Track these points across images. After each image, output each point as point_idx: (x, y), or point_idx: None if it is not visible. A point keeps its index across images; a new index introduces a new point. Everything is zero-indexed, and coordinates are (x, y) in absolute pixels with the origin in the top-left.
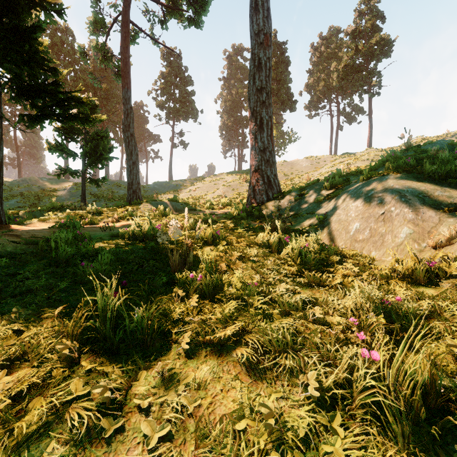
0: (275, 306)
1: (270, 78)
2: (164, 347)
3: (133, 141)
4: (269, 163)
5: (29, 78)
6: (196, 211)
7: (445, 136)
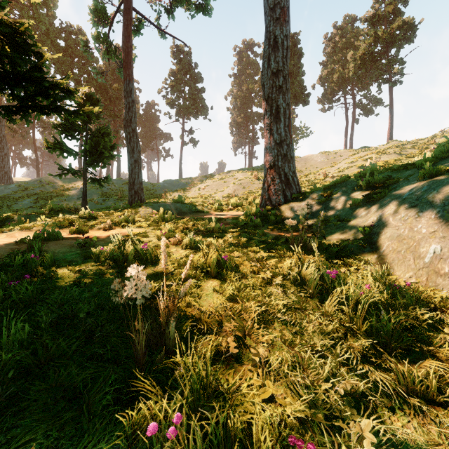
0: None
1: (287, 60)
2: None
3: (135, 137)
4: (287, 159)
5: (11, 65)
6: (202, 214)
7: None
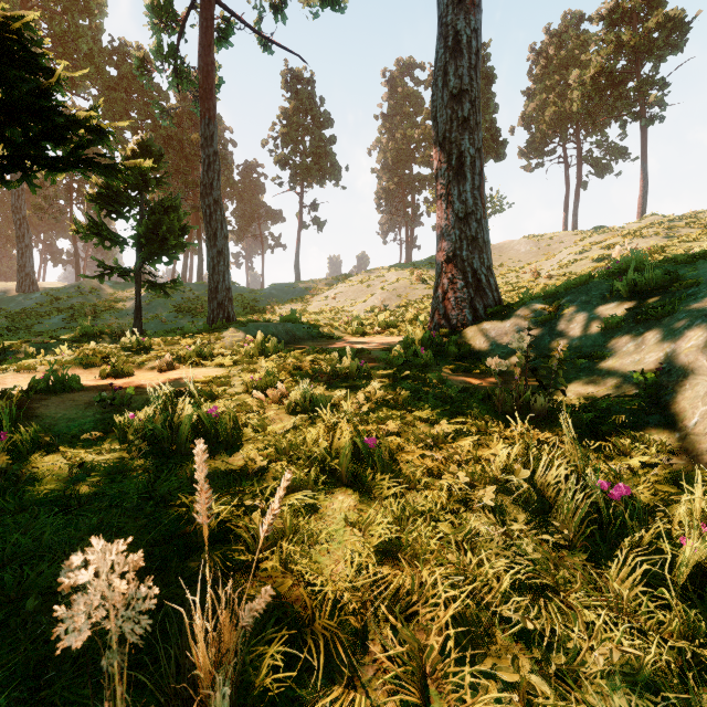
0: None
1: (478, 72)
2: None
3: (219, 212)
4: (477, 245)
5: (4, 90)
6: (330, 340)
7: None
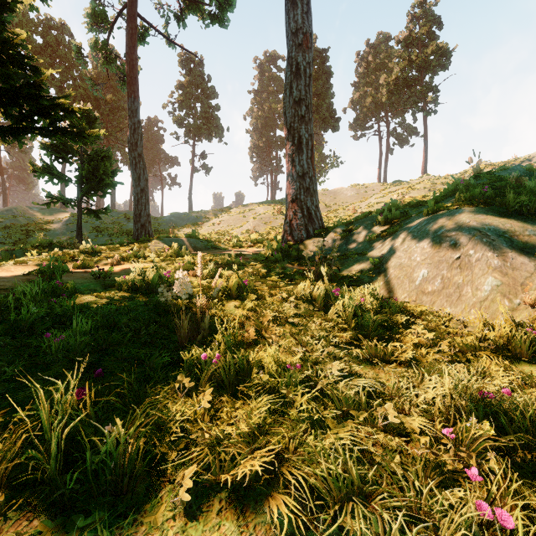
0: (326, 403)
1: (310, 88)
2: (152, 491)
3: (142, 162)
4: (309, 192)
5: (3, 79)
6: (219, 250)
7: (513, 161)
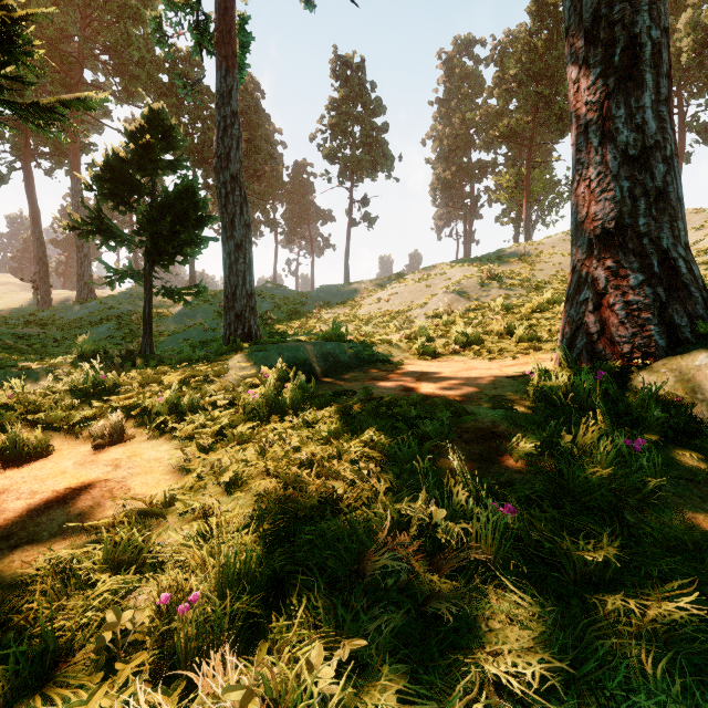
0: None
1: None
2: None
3: (238, 192)
4: (666, 204)
5: None
6: (389, 368)
7: None
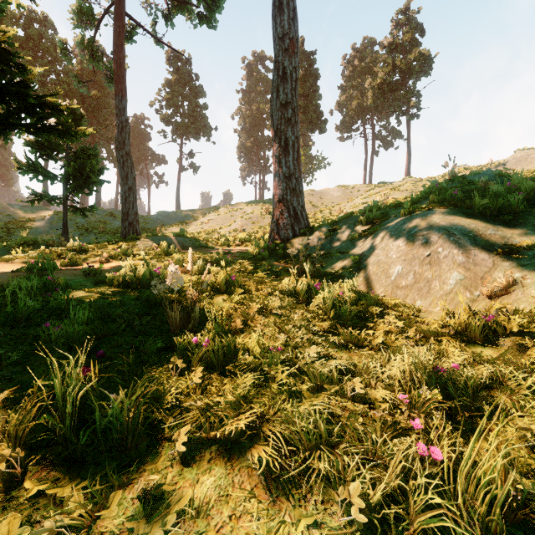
0: (304, 379)
1: (296, 92)
2: (152, 448)
3: (130, 161)
4: (296, 193)
5: None
6: (207, 249)
7: (489, 165)
